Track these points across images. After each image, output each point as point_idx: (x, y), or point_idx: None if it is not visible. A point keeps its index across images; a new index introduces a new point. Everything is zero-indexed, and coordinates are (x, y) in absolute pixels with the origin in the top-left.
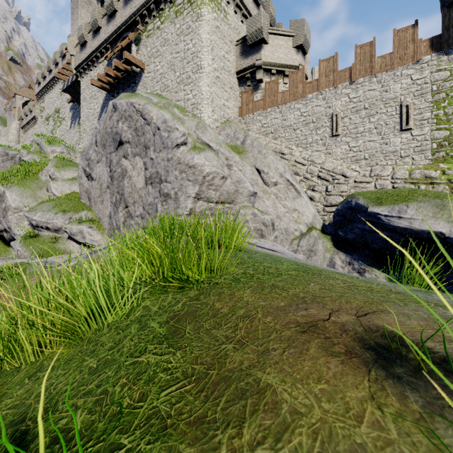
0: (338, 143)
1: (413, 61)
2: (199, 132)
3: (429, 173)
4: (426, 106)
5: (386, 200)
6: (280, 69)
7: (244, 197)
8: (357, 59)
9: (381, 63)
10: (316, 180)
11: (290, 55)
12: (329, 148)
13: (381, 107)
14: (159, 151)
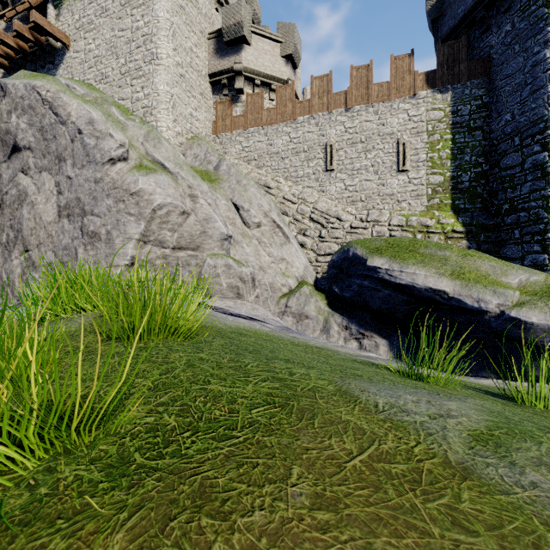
0: (333, 179)
1: (410, 94)
2: (149, 144)
3: (425, 220)
4: (422, 147)
5: (387, 251)
6: (266, 81)
7: (214, 242)
8: (353, 83)
9: (378, 91)
10: (308, 223)
11: (278, 65)
12: (323, 184)
13: (378, 143)
14: (81, 167)
